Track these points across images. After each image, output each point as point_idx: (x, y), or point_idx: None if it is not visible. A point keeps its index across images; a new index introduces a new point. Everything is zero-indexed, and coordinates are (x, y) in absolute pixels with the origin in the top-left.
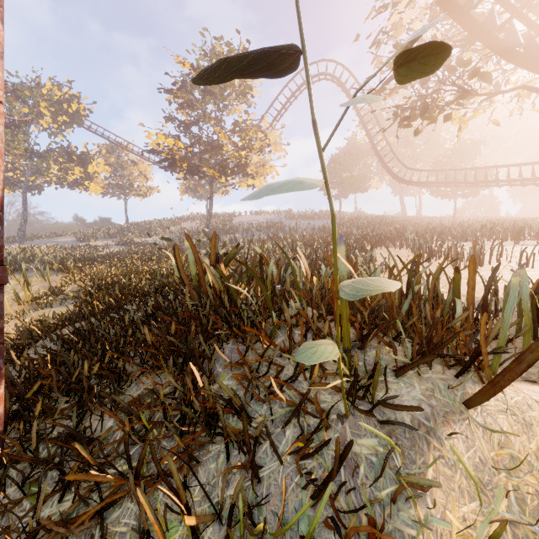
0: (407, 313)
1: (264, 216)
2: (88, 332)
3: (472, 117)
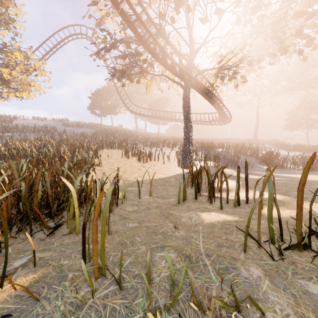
0: None
1: (44, 121)
2: None
3: (151, 84)
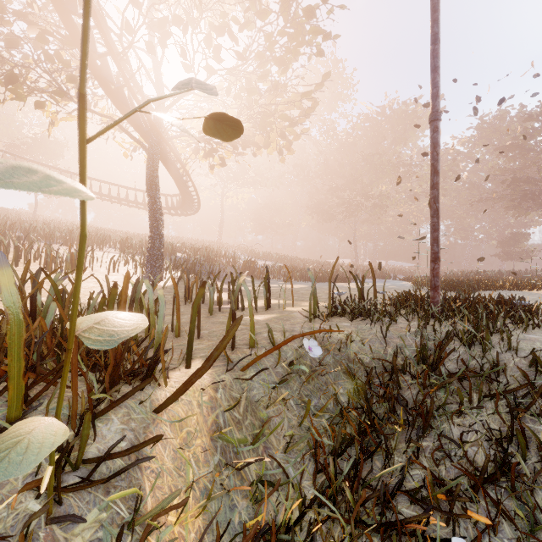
0: None
1: None
2: None
3: (66, 119)
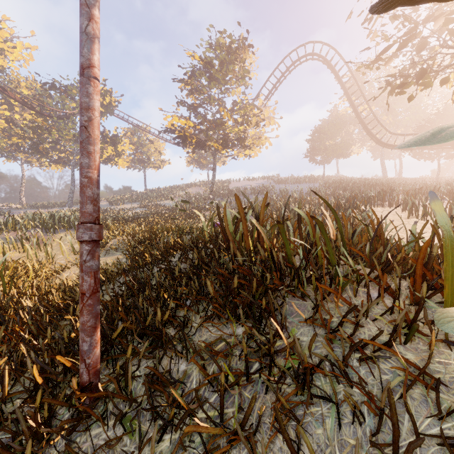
0: None
1: (255, 182)
2: (145, 280)
3: None
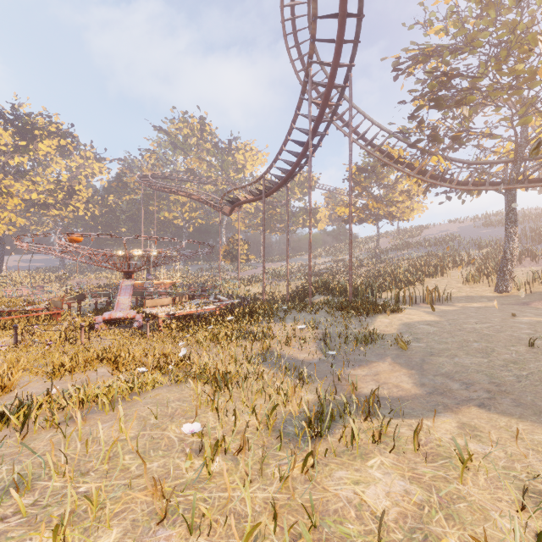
0: (339, 293)
1: (461, 224)
2: (297, 293)
3: None
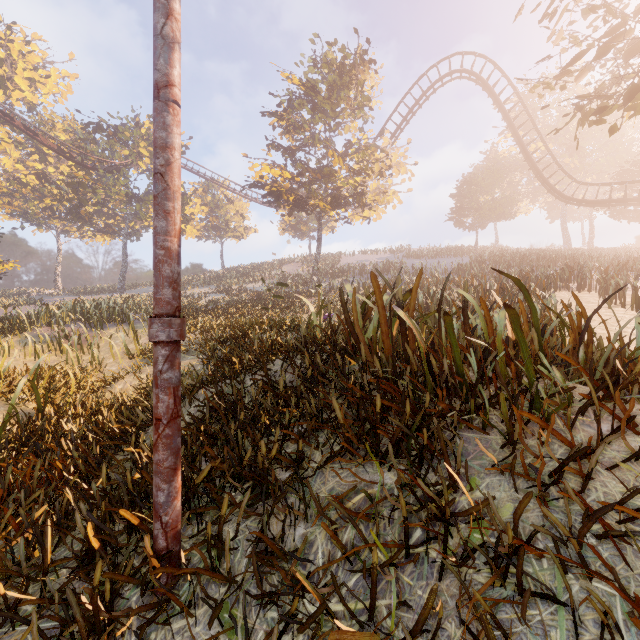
0: None
1: (376, 256)
2: (236, 398)
3: None
